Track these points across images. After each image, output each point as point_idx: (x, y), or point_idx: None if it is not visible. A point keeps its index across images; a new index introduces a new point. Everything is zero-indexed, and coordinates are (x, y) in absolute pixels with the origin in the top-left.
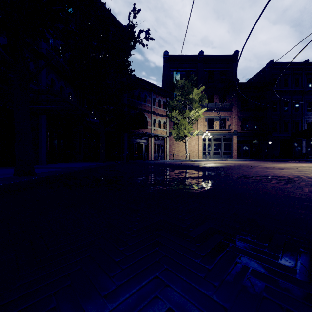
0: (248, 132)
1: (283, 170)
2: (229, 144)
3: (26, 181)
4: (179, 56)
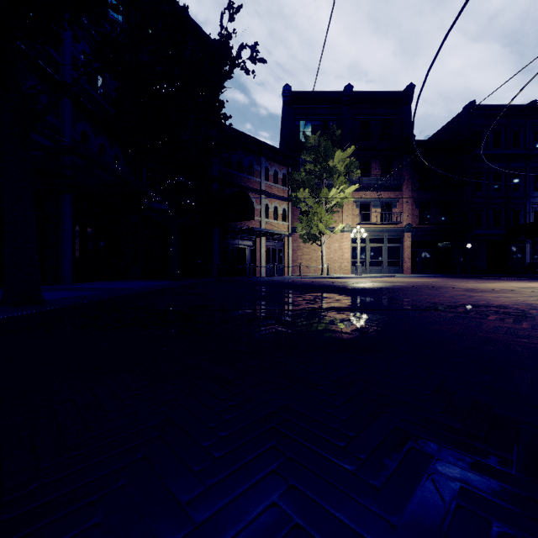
0: (431, 227)
1: (501, 295)
2: (397, 247)
3: (19, 316)
4: (310, 94)
